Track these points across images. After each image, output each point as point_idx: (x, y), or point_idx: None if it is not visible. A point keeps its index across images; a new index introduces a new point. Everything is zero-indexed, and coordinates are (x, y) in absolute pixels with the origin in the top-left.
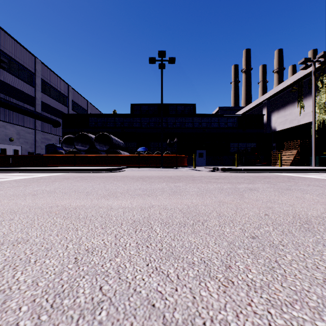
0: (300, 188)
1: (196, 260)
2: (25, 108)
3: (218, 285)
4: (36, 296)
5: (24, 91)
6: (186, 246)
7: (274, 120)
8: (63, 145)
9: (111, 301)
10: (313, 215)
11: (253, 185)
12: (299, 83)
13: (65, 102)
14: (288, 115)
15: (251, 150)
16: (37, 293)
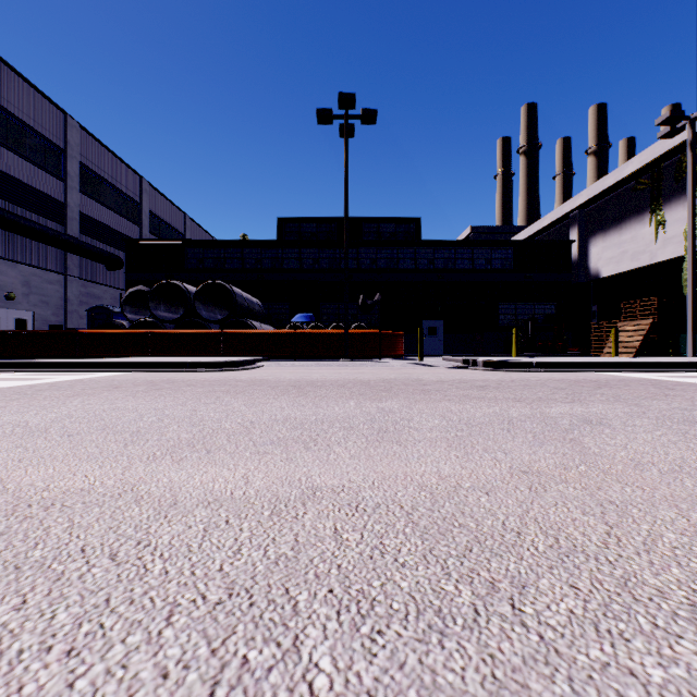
0: None
1: None
2: (42, 227)
3: None
4: None
5: (39, 189)
6: None
7: (595, 255)
8: (127, 309)
9: None
10: None
11: (585, 408)
12: (653, 170)
13: (135, 214)
14: (628, 242)
15: (544, 319)
16: None
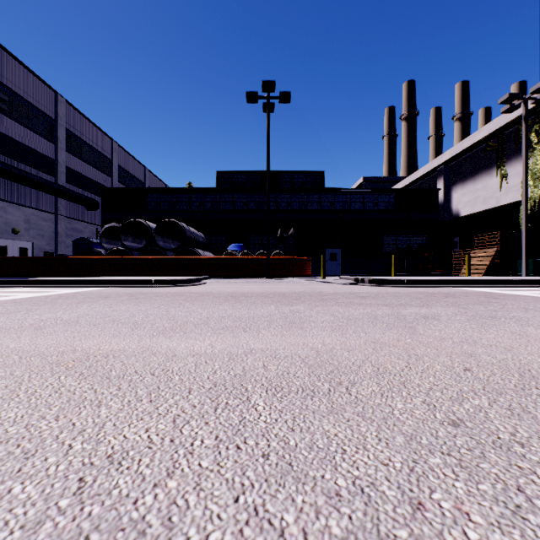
0: (513, 315)
1: (344, 484)
2: (39, 179)
3: None
4: None
5: (37, 150)
6: (318, 446)
7: (456, 199)
8: (103, 240)
9: None
10: None
11: (428, 310)
12: (498, 136)
13: (108, 168)
14: (480, 190)
15: (418, 248)
16: None
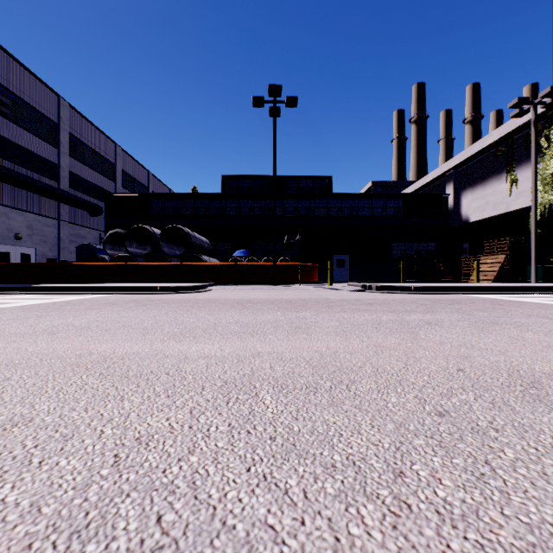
0: (515, 321)
1: (339, 459)
2: (42, 184)
3: (382, 512)
4: (34, 536)
5: (40, 154)
6: (319, 431)
7: (466, 205)
8: (107, 246)
9: (178, 548)
10: (544, 370)
11: (433, 316)
12: (508, 140)
13: (111, 173)
14: (490, 195)
15: (427, 254)
16: (38, 530)
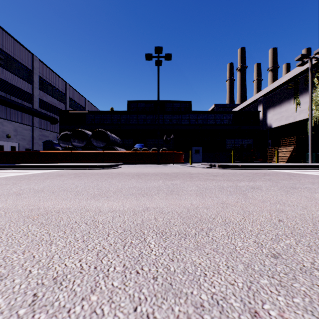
0: (306, 186)
1: (206, 298)
2: (22, 105)
3: None
4: None
5: (21, 88)
6: (189, 271)
7: (270, 117)
8: (60, 142)
9: None
10: None
11: (254, 183)
12: (295, 80)
13: (63, 99)
14: (284, 112)
15: (247, 146)
16: None
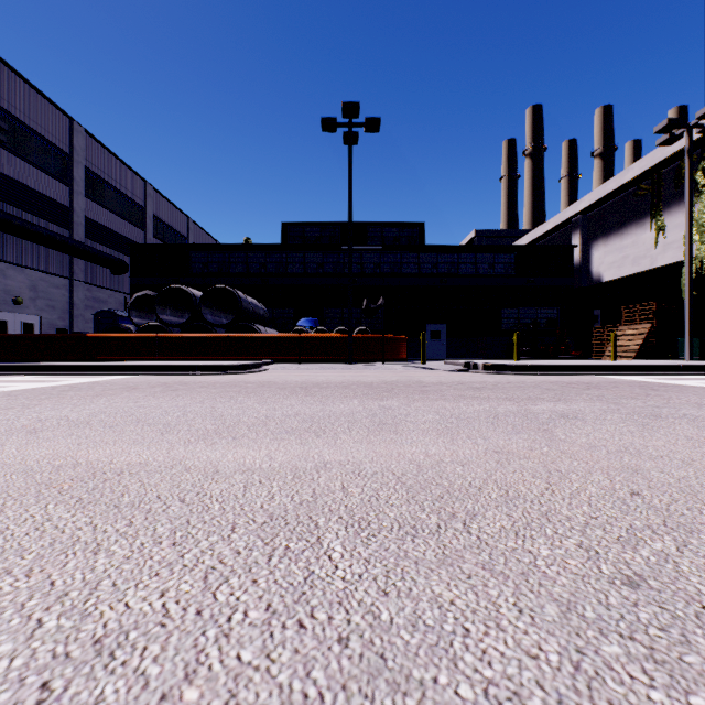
0: (684, 412)
1: (471, 695)
2: (49, 232)
3: None
4: None
5: (46, 194)
6: (426, 622)
7: (597, 259)
8: (133, 313)
9: None
10: None
11: (567, 406)
12: (653, 176)
13: (139, 219)
14: (629, 247)
15: (547, 323)
16: None
